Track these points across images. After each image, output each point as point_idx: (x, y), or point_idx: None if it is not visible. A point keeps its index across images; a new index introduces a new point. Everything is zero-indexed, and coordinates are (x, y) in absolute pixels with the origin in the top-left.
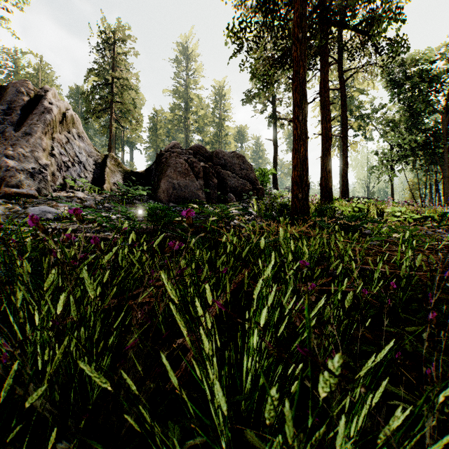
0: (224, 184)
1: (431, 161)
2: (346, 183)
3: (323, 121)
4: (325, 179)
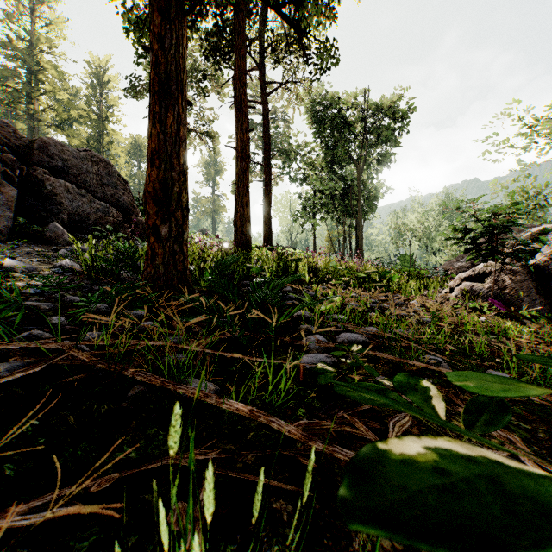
0: (54, 206)
1: (348, 212)
2: (269, 227)
3: (239, 129)
4: (242, 216)
